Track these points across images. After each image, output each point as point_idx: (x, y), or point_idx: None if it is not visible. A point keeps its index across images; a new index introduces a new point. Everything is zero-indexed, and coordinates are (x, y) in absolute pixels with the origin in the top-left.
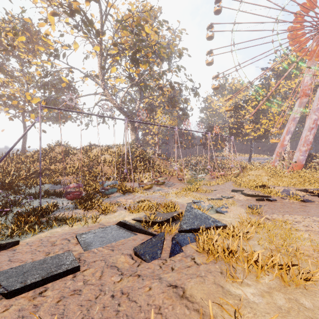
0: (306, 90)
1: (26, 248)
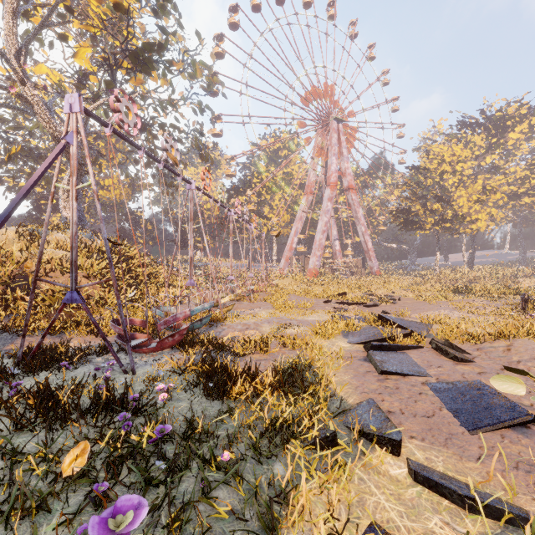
0: (311, 187)
1: (392, 404)
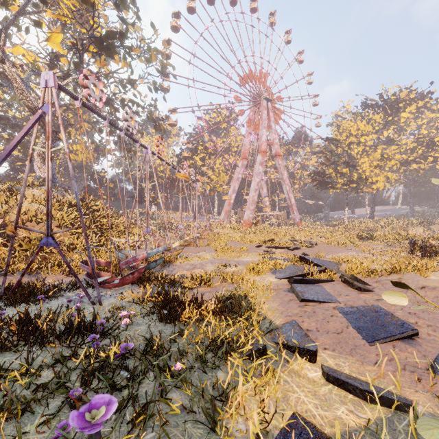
0: (246, 153)
1: (310, 324)
